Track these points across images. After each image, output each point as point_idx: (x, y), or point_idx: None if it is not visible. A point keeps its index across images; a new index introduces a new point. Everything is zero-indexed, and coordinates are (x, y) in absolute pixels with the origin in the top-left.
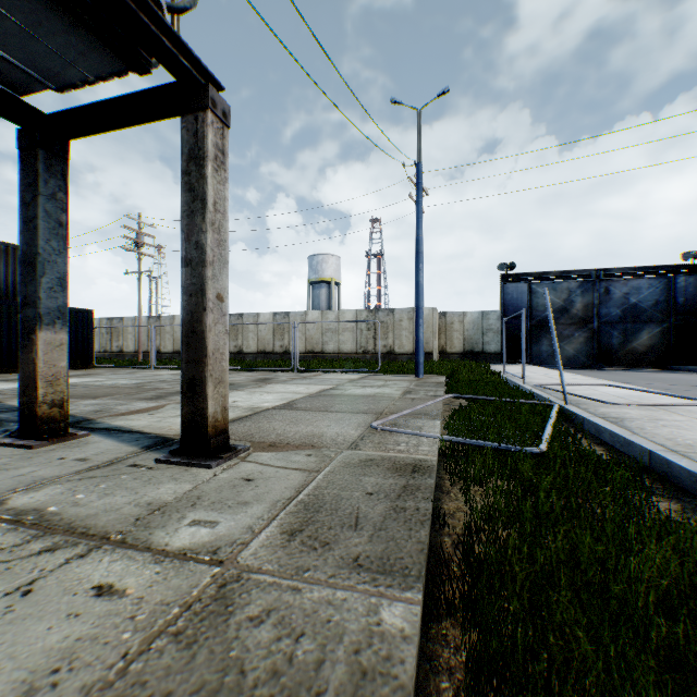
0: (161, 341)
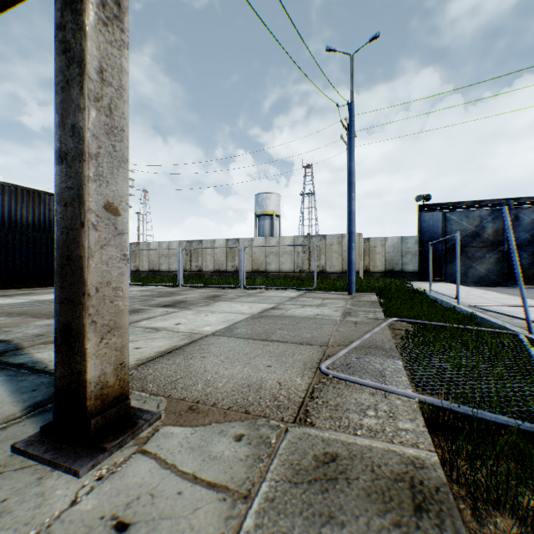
0: (140, 262)
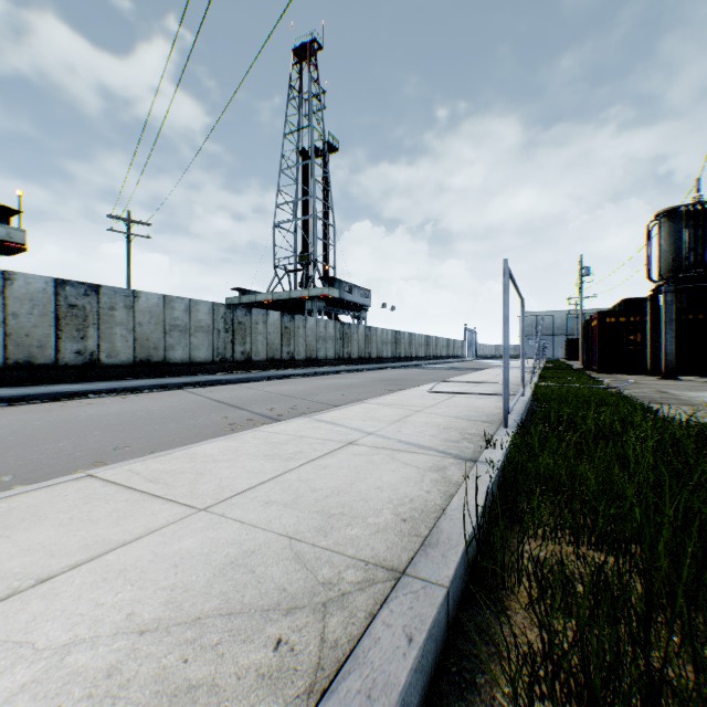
0: None
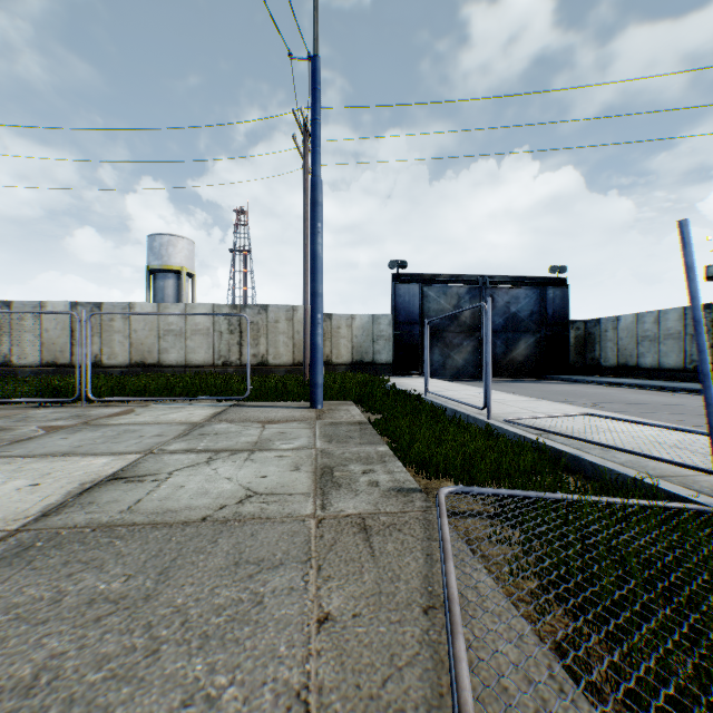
0: None
